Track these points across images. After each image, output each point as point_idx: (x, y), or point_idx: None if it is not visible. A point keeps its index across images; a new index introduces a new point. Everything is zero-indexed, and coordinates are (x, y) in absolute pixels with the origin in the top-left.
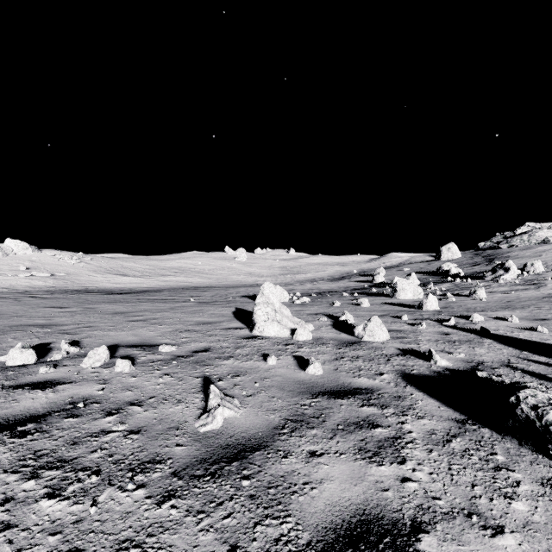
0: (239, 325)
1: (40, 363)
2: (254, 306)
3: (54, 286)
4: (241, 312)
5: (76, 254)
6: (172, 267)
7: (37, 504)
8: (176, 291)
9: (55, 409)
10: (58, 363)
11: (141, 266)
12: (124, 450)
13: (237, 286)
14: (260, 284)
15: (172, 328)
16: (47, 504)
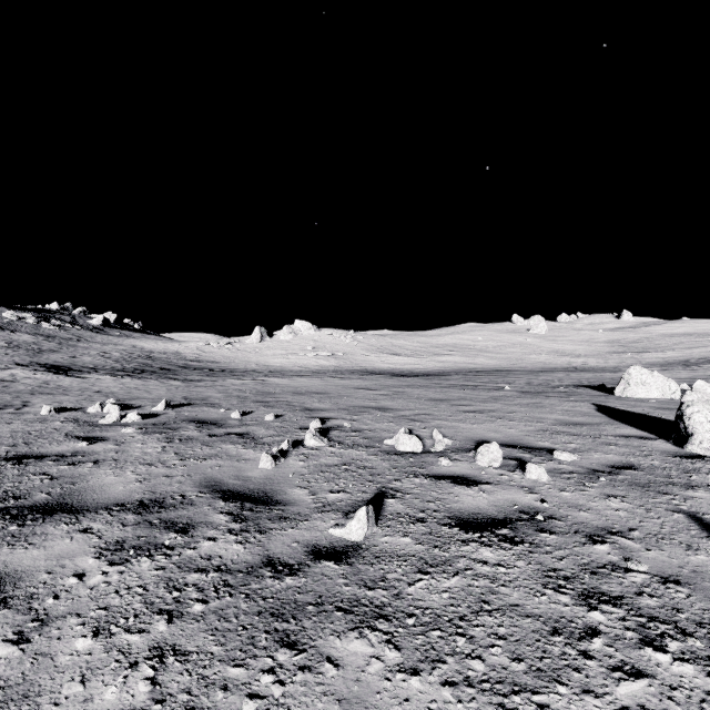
0: (638, 433)
1: (427, 452)
2: (680, 406)
3: (337, 366)
4: (611, 411)
5: (348, 332)
6: (445, 345)
7: (646, 653)
8: (468, 375)
9: (511, 515)
10: (446, 455)
11: (411, 344)
12: (690, 608)
13: (545, 370)
14: (580, 367)
15: (532, 426)
16: (661, 657)
